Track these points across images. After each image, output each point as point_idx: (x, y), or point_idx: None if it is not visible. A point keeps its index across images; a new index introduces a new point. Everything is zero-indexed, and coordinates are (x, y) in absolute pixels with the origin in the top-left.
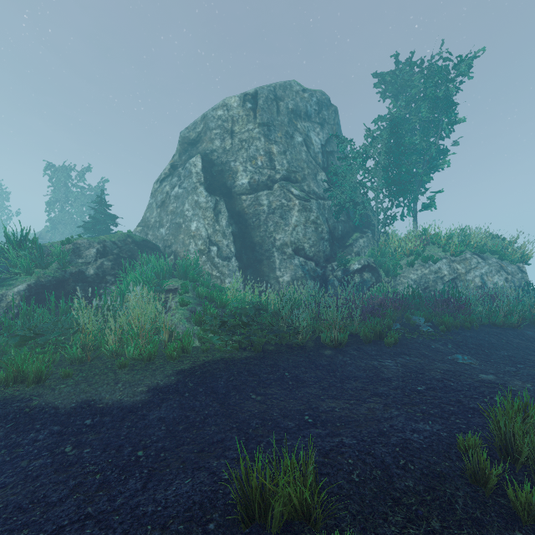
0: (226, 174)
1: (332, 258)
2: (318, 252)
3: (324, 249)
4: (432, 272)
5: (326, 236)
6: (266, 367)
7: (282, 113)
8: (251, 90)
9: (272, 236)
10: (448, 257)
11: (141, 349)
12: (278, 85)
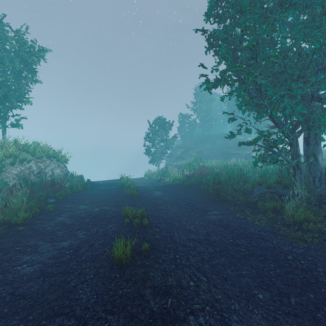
0: None
1: None
2: None
3: None
4: (27, 168)
5: None
6: None
7: None
8: None
9: None
10: (35, 159)
11: None
12: None
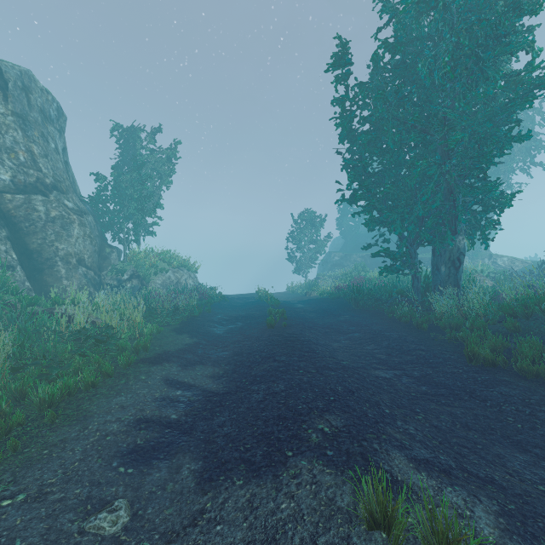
0: None
1: (101, 268)
2: (93, 263)
3: (96, 260)
4: (166, 278)
5: (97, 249)
6: (197, 325)
7: (34, 109)
8: None
9: (54, 246)
10: (171, 269)
11: (144, 332)
12: (22, 71)
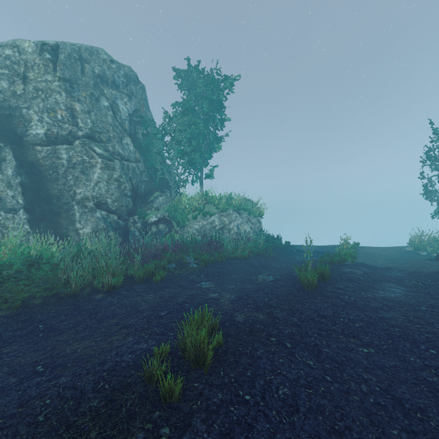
0: (15, 120)
1: (134, 212)
2: (121, 207)
3: (127, 204)
4: (209, 223)
5: (129, 193)
6: (16, 324)
7: (88, 75)
8: (51, 41)
9: (71, 190)
10: (219, 213)
11: None
12: (84, 47)
